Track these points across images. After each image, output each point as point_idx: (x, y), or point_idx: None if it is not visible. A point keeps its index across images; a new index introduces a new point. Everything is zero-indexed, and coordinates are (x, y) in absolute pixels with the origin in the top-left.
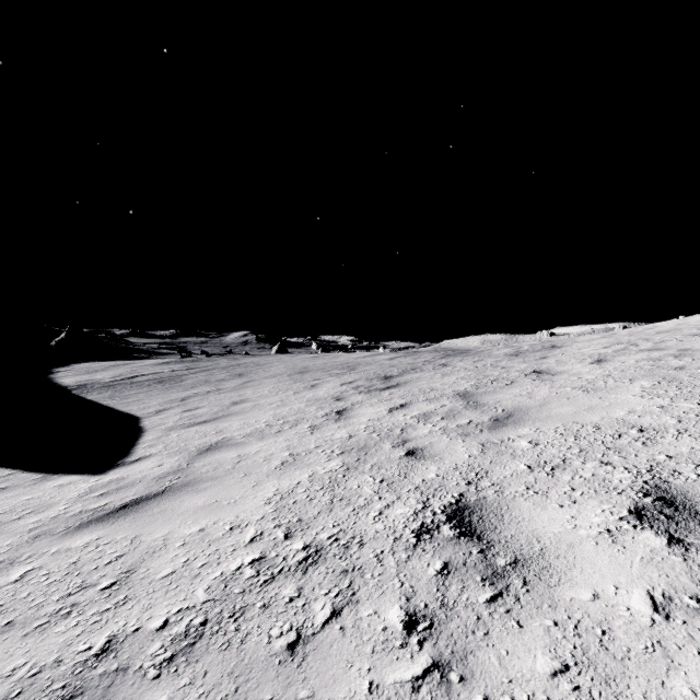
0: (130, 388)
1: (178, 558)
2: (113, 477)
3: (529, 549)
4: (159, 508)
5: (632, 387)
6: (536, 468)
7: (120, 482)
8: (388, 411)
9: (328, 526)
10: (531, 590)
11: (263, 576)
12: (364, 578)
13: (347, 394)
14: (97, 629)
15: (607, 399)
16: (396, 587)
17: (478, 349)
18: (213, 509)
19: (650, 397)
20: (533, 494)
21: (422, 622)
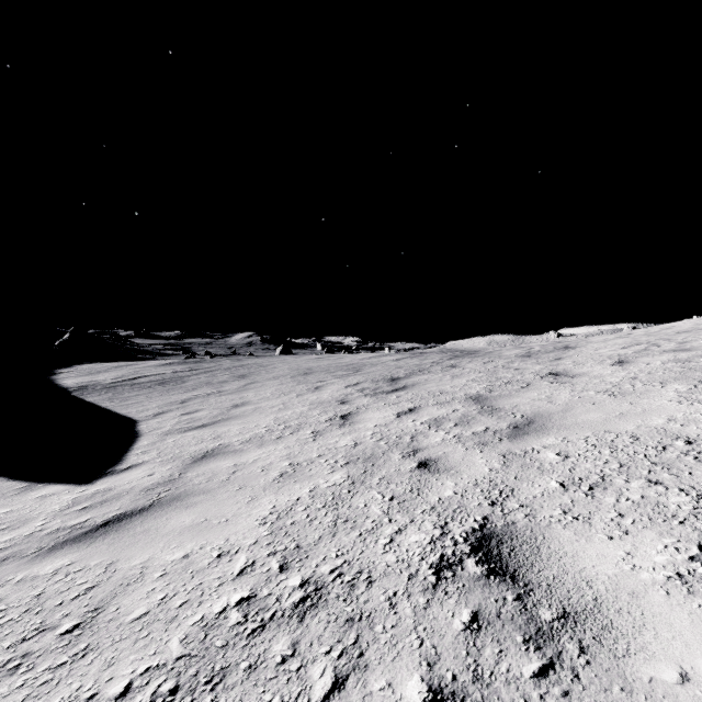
0: (131, 390)
1: (155, 593)
2: (99, 487)
3: (580, 598)
4: (142, 526)
5: (665, 391)
6: (571, 487)
7: (106, 494)
8: (396, 416)
9: (330, 556)
10: (591, 660)
11: (250, 624)
12: (374, 630)
13: (352, 397)
14: (45, 693)
15: (639, 405)
16: (414, 647)
17: (487, 350)
18: (202, 529)
19: (689, 403)
20: (572, 521)
21: None
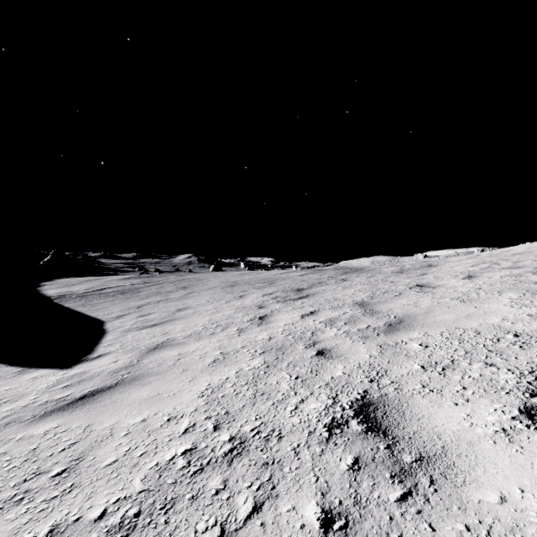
0: (99, 298)
1: (121, 447)
2: (77, 371)
3: (432, 446)
4: (110, 399)
5: (502, 298)
6: (429, 368)
7: (82, 376)
8: (301, 317)
9: (251, 419)
10: (438, 489)
11: (193, 467)
12: (283, 471)
13: (267, 303)
14: (43, 517)
15: (482, 308)
16: (312, 482)
17: (370, 267)
18: (155, 401)
19: (518, 307)
20: (429, 392)
21: (338, 521)
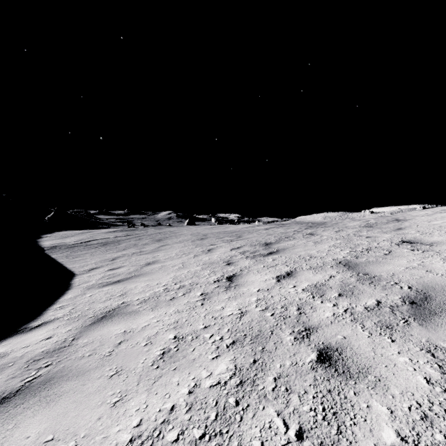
0: (83, 249)
1: None
2: None
3: None
4: None
5: None
6: None
7: None
8: (276, 280)
9: None
10: None
11: None
12: None
13: (236, 258)
14: None
15: None
16: None
17: (331, 222)
18: None
19: None
20: None
21: None
